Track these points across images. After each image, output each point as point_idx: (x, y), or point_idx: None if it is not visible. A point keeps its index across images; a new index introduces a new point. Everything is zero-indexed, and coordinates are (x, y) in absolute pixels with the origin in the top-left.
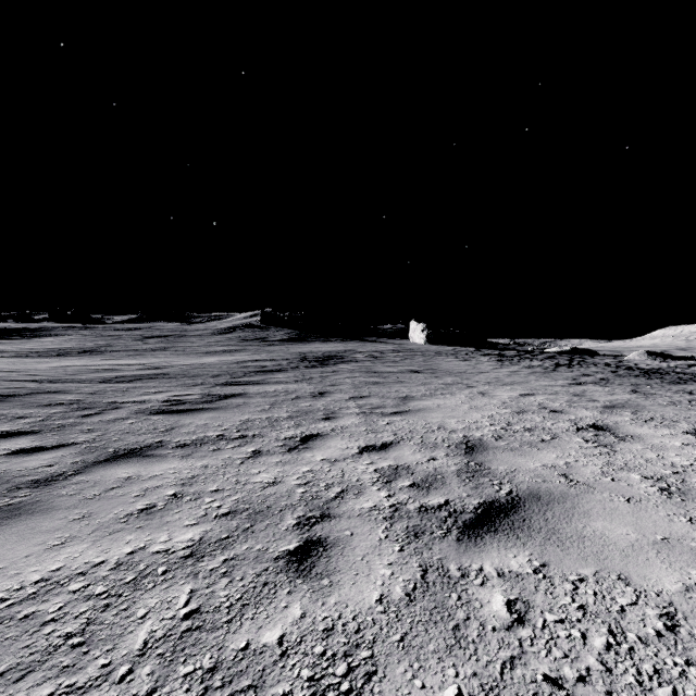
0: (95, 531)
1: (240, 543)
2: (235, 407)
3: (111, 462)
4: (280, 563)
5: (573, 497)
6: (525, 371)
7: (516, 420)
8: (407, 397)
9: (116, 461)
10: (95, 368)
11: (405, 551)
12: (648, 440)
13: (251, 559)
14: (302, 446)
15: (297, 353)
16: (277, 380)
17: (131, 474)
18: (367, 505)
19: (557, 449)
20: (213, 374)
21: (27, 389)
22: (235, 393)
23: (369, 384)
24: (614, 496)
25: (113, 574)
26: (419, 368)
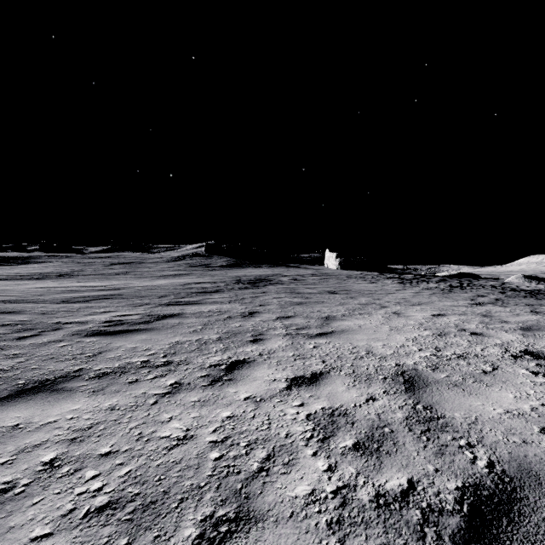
0: None
1: None
2: (169, 328)
3: (10, 400)
4: None
5: None
6: (426, 292)
7: (442, 344)
8: (329, 317)
9: (17, 398)
10: (63, 289)
11: None
12: None
13: None
14: (227, 377)
15: (233, 277)
16: (214, 300)
17: (20, 421)
18: (301, 489)
19: (508, 385)
20: (160, 295)
21: None
22: (173, 313)
23: (293, 304)
24: None
25: None
26: (335, 289)
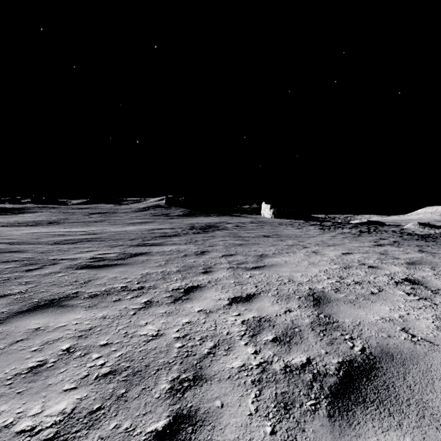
0: None
1: (109, 418)
2: (140, 263)
3: (30, 312)
4: None
5: (423, 356)
6: (340, 236)
7: (345, 274)
8: (262, 255)
9: (35, 311)
10: (53, 233)
11: (277, 435)
12: None
13: None
14: (185, 297)
15: (188, 224)
16: (173, 242)
17: (40, 325)
18: (236, 363)
19: (387, 302)
20: (131, 238)
21: None
22: (142, 252)
23: (235, 245)
24: None
25: None
26: (269, 233)
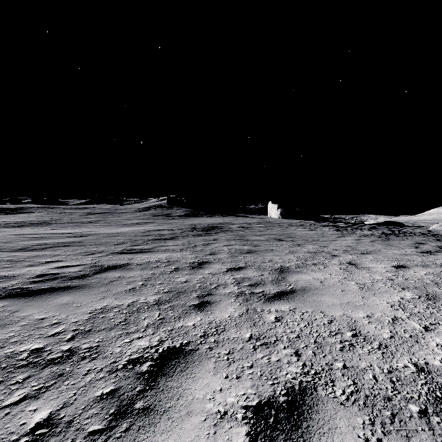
0: None
1: None
2: (105, 284)
3: None
4: None
5: None
6: (366, 239)
7: None
8: (282, 268)
9: None
10: (35, 236)
11: None
12: None
13: None
14: (142, 400)
15: (189, 225)
16: (166, 247)
17: None
18: None
19: None
20: (118, 242)
21: None
22: (119, 263)
23: (244, 252)
24: None
25: None
26: (280, 236)
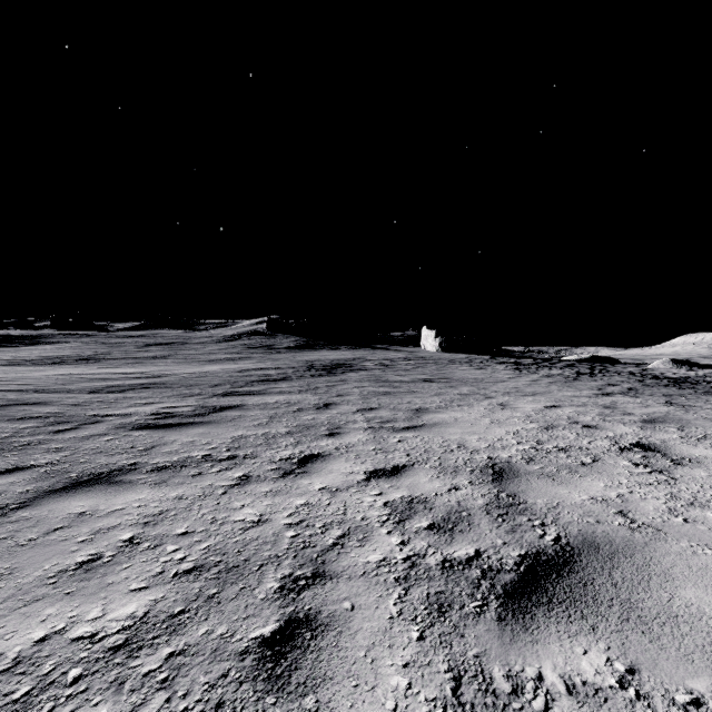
0: (7, 599)
1: (198, 622)
2: (229, 421)
3: (68, 491)
4: (246, 663)
5: (642, 547)
6: (546, 380)
7: (546, 437)
8: (420, 409)
9: (75, 490)
10: (89, 376)
11: (426, 641)
12: (711, 465)
13: (207, 654)
14: (299, 470)
15: (304, 362)
16: (280, 389)
17: (86, 508)
18: (374, 557)
19: (603, 476)
20: (213, 383)
21: (4, 401)
22: (232, 404)
23: (378, 394)
24: (697, 546)
25: (1, 683)
26: (432, 376)
